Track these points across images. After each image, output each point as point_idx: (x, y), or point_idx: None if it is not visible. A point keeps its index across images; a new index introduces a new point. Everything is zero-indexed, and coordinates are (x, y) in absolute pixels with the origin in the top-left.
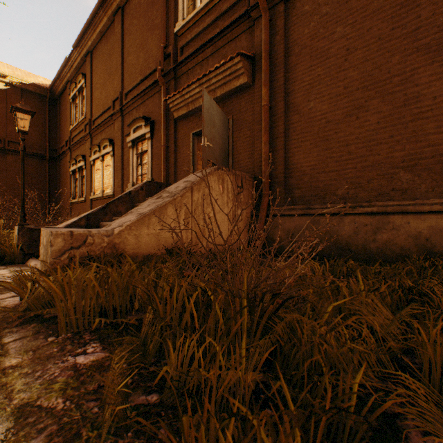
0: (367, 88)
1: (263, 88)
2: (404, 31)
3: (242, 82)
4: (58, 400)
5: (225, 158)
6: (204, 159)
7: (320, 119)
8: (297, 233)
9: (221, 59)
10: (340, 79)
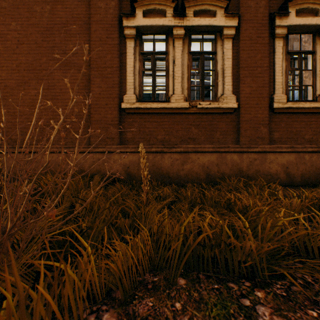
0: (30, 71)
1: None
2: (49, 45)
3: None
4: None
5: None
6: None
7: (1, 82)
8: None
9: None
10: (14, 59)
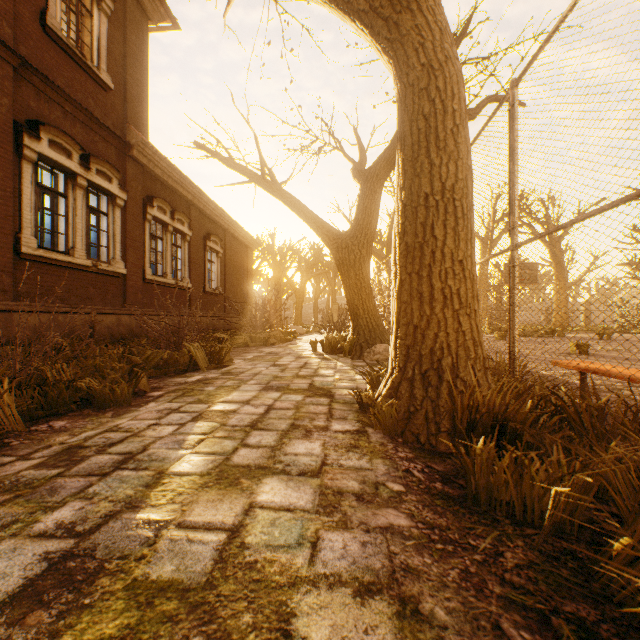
0: None
1: None
2: None
3: None
4: (108, 414)
5: None
6: None
7: None
8: None
9: None
10: None
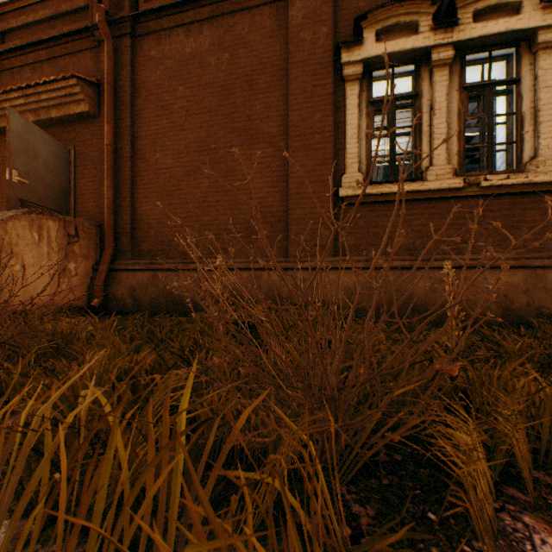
0: (202, 153)
1: (106, 124)
2: (227, 111)
3: (84, 110)
4: None
5: (64, 197)
6: (12, 198)
7: (166, 173)
8: (139, 289)
9: (61, 71)
10: (182, 138)
